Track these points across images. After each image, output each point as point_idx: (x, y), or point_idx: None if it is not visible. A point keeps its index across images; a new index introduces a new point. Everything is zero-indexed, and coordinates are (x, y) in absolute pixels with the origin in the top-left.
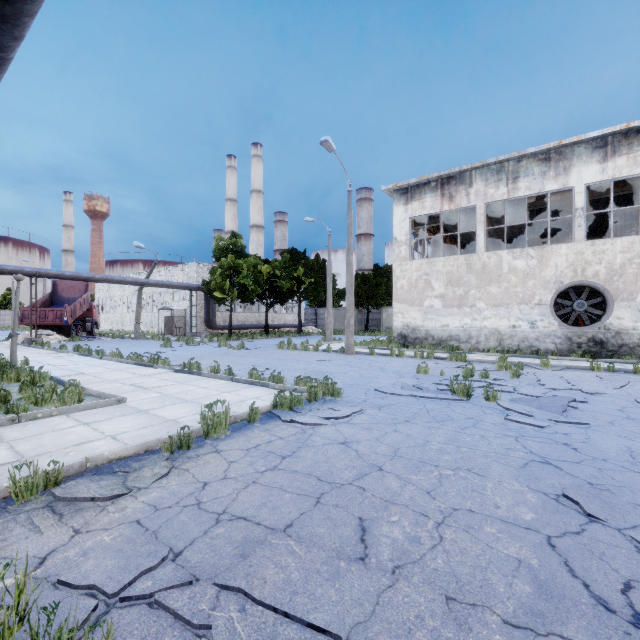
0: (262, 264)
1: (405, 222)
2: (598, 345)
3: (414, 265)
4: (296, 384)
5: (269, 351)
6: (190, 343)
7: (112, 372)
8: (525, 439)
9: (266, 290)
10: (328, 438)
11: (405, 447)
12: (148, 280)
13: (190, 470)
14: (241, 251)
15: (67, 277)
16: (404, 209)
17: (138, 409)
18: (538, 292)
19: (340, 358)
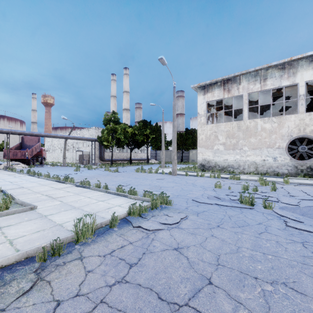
0: (128, 128)
1: (203, 104)
2: (312, 170)
3: (208, 127)
4: (144, 196)
5: (131, 173)
6: (90, 168)
7: (40, 186)
8: (310, 245)
9: (130, 141)
10: (165, 243)
11: (224, 254)
12: (69, 136)
13: (51, 283)
14: (117, 121)
15: (26, 134)
16: (203, 97)
17: (41, 214)
18: (278, 141)
19: (169, 177)
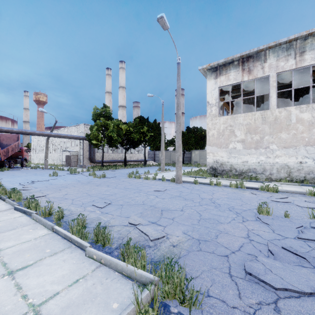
0: (122, 124)
1: (215, 90)
2: None
3: (222, 120)
4: (122, 255)
5: (121, 179)
6: (72, 172)
7: None
8: None
9: (124, 140)
10: None
11: None
12: (51, 133)
13: None
14: (109, 116)
15: None
16: (214, 82)
17: None
18: None
19: (172, 187)
